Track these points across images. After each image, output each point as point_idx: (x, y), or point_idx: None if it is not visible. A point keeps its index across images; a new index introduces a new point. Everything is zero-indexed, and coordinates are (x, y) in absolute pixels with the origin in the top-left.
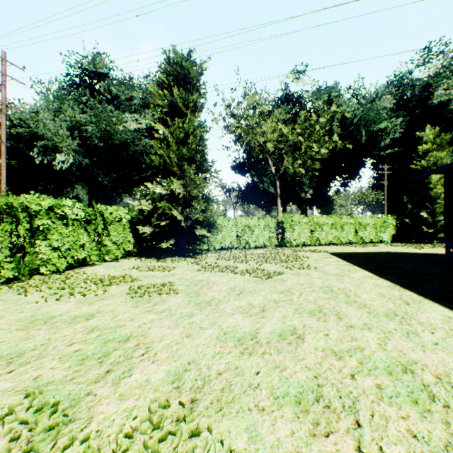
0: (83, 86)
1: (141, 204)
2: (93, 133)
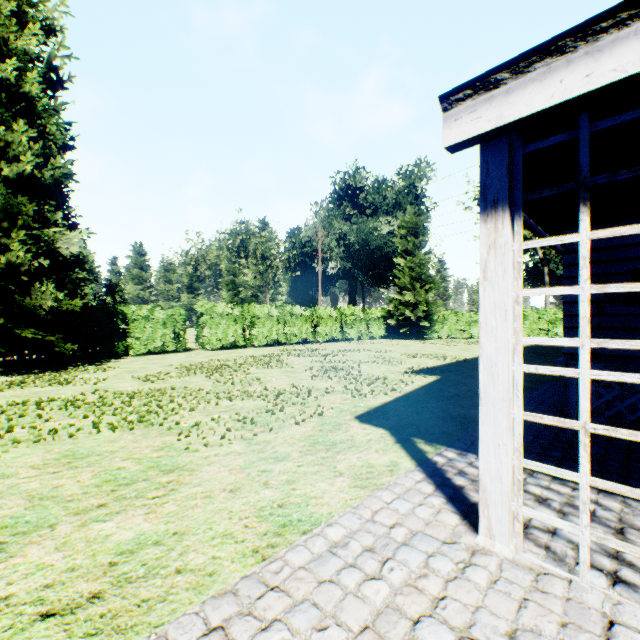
0: (346, 201)
1: (388, 307)
2: (354, 242)
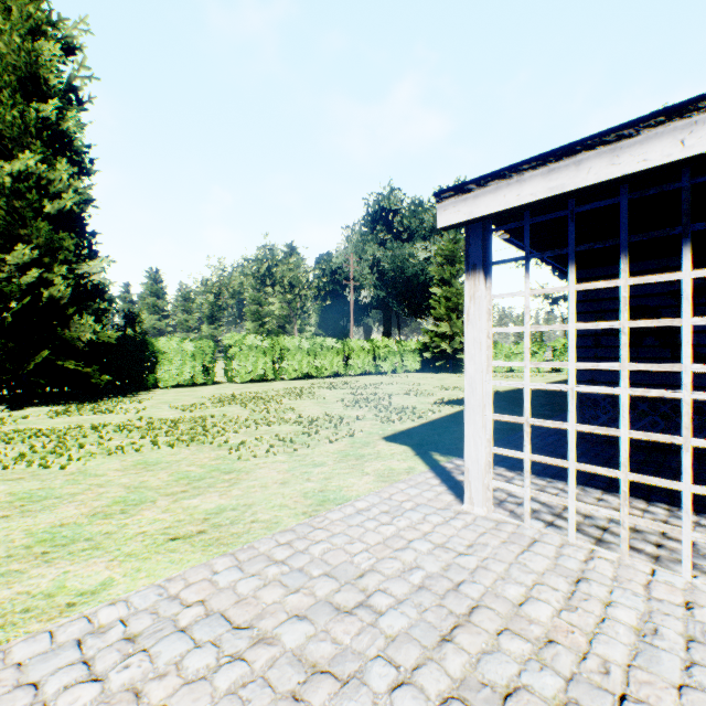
0: (379, 225)
1: (423, 339)
2: (389, 269)
